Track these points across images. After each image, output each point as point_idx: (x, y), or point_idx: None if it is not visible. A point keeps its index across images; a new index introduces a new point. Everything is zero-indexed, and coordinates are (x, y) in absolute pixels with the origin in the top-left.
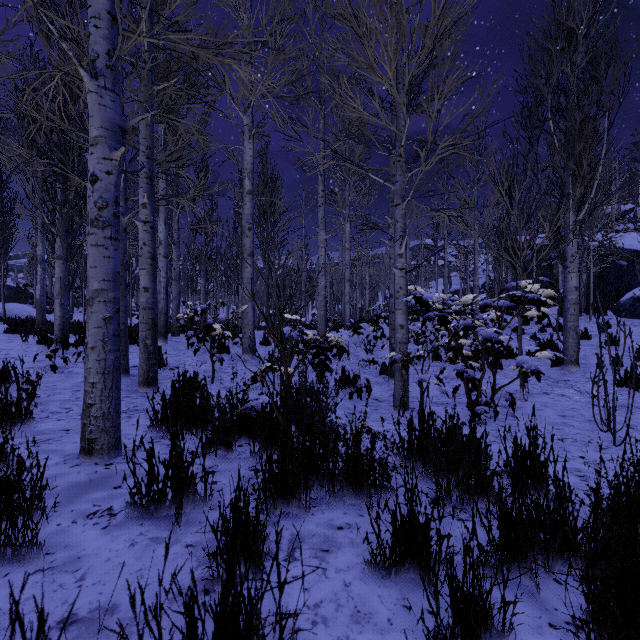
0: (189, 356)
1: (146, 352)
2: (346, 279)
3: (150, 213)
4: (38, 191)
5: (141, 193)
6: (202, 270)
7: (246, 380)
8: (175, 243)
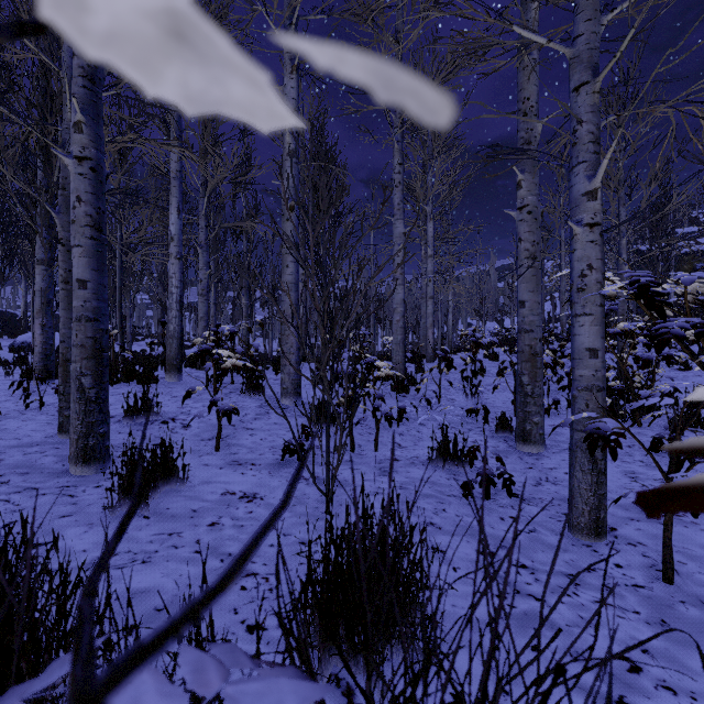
0: (203, 400)
1: (81, 400)
2: (428, 296)
3: (90, 142)
4: (8, 169)
5: (72, 104)
6: (244, 286)
7: (277, 444)
8: (202, 246)
